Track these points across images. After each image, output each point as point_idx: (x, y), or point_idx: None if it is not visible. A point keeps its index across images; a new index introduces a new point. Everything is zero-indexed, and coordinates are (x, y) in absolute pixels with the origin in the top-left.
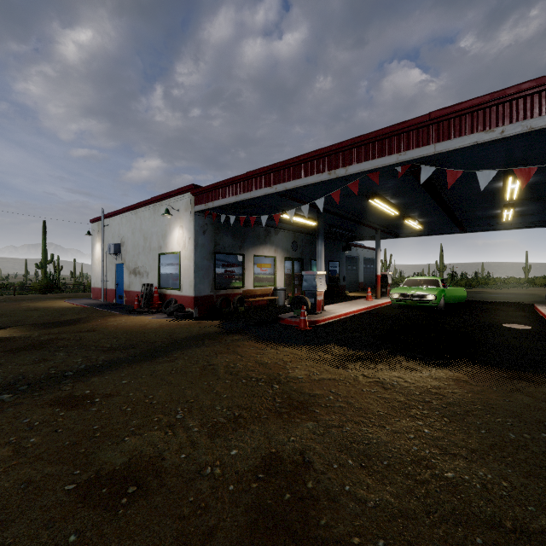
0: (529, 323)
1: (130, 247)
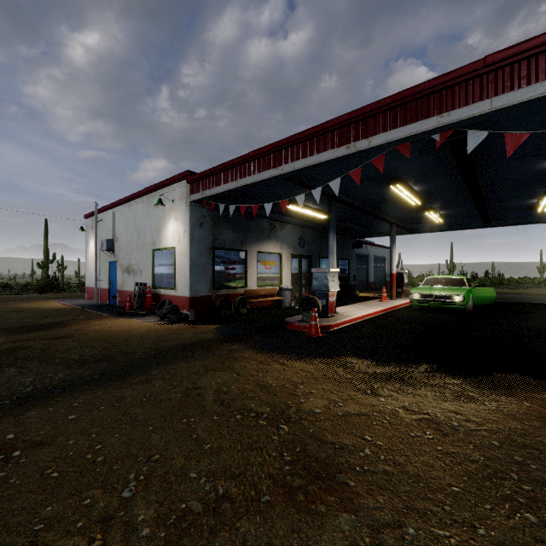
0: None
1: (123, 243)
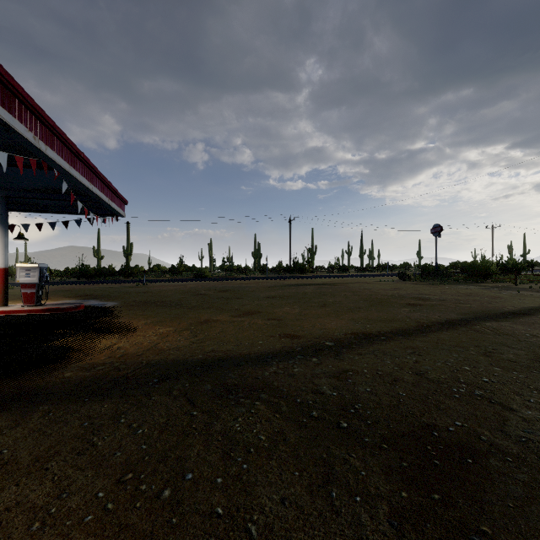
0: None
1: None
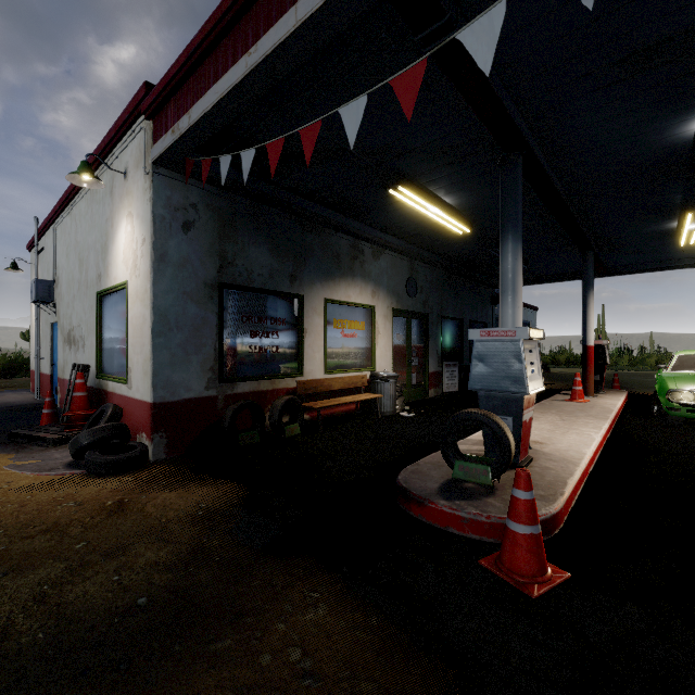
0: None
1: (64, 287)
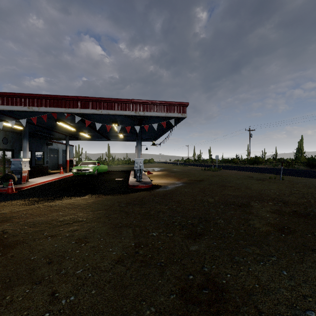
0: (124, 177)
1: None
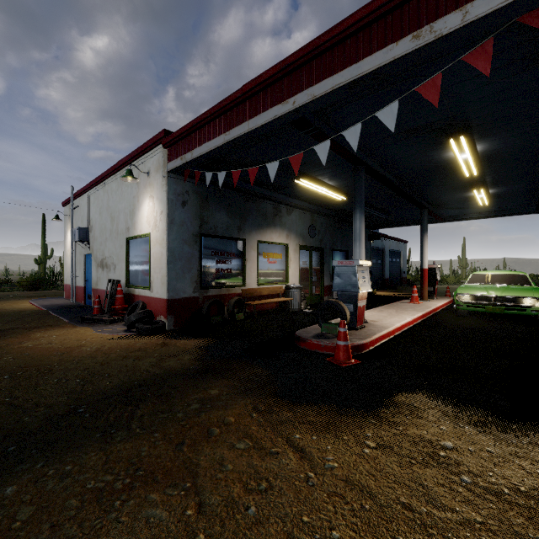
0: None
1: (97, 232)
